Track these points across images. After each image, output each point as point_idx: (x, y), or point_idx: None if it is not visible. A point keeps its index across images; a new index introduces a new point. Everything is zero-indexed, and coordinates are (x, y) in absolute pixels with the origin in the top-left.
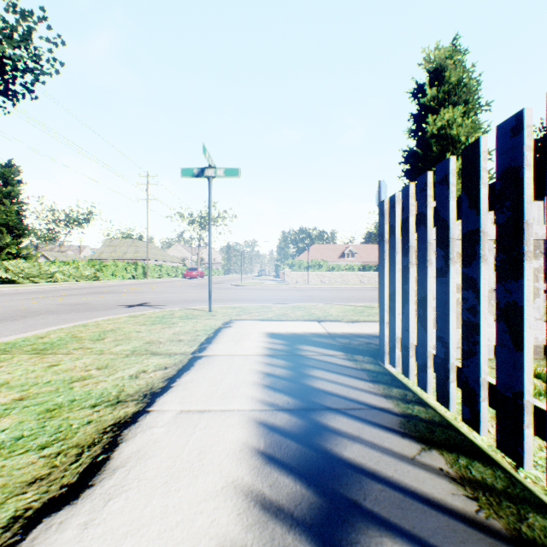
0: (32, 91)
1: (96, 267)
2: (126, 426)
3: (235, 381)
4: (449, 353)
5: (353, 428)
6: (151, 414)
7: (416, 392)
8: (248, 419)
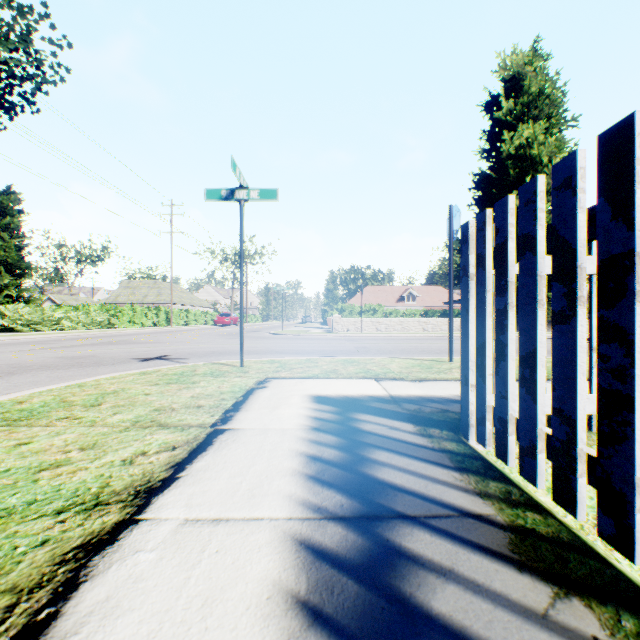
0: (32, 102)
1: (110, 312)
2: (99, 550)
3: (267, 469)
4: (575, 434)
5: (441, 553)
6: (140, 527)
7: (520, 485)
8: (283, 535)
